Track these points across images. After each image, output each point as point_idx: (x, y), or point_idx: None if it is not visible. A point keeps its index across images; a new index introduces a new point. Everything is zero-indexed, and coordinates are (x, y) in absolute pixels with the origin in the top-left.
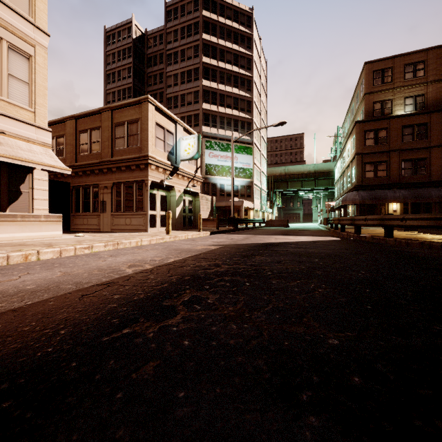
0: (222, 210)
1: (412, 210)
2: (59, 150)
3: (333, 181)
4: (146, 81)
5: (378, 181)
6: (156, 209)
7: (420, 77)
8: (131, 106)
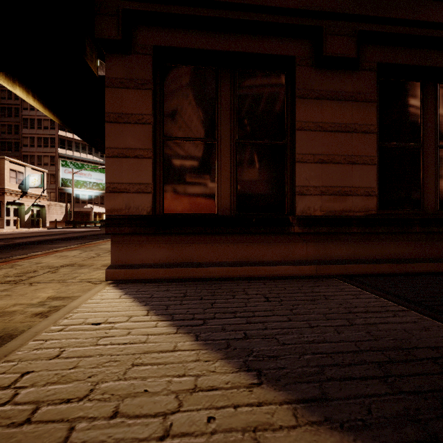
0: (80, 214)
1: None
2: None
3: None
4: None
5: None
6: (10, 216)
7: None
8: None
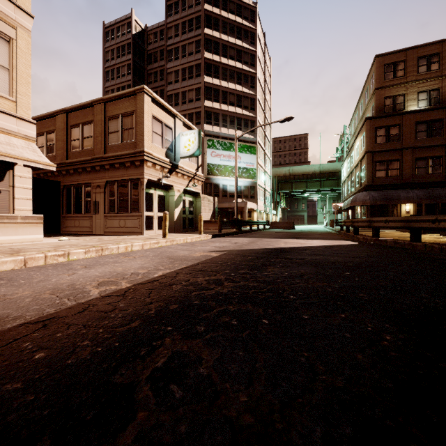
0: (225, 212)
1: (426, 212)
2: (50, 147)
3: (339, 182)
4: (146, 79)
5: (390, 180)
6: (153, 210)
7: (434, 71)
8: (126, 98)
